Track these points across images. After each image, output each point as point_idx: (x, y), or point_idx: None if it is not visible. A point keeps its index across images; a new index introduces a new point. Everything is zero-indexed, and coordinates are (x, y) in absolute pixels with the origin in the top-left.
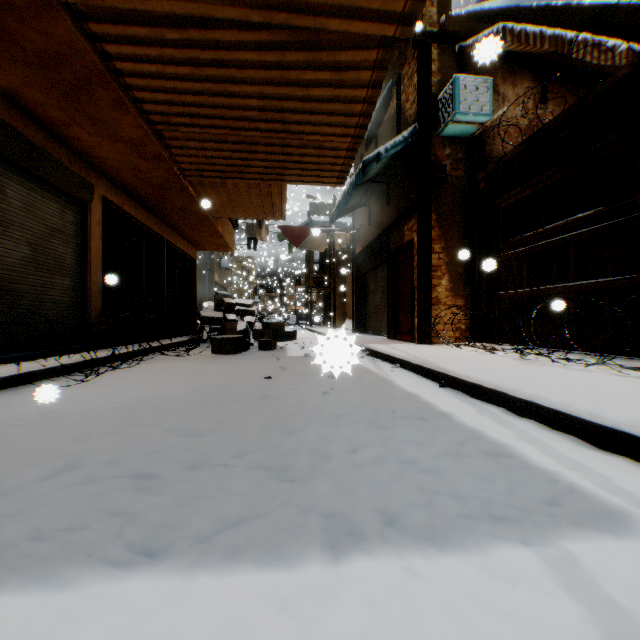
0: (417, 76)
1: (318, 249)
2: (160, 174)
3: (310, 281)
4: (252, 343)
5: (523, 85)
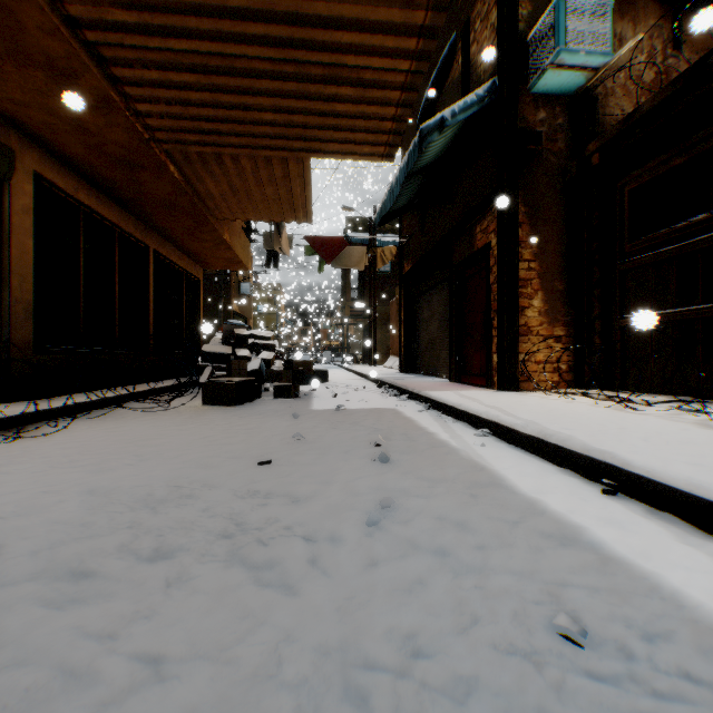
0: (497, 9)
1: (356, 267)
2: (119, 138)
3: (346, 310)
4: (267, 388)
5: (647, 23)
